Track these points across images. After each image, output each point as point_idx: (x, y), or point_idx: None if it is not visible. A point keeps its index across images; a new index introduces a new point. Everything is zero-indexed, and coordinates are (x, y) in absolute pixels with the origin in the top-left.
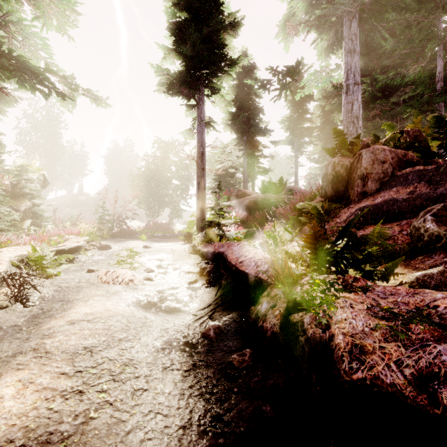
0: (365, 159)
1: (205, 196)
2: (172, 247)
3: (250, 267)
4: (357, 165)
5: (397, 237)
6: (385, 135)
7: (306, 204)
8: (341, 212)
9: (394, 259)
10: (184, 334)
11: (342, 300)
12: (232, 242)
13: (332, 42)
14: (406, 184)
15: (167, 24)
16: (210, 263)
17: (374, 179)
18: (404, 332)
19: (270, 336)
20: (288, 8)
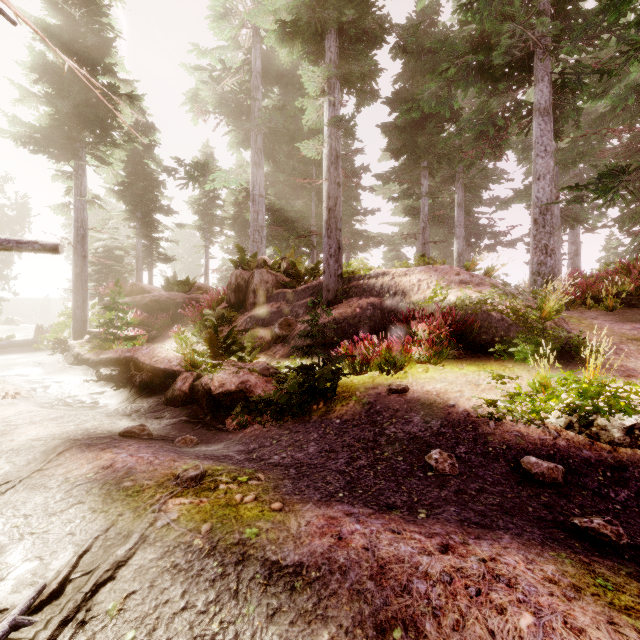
0: (256, 278)
1: (87, 291)
2: (33, 359)
3: (164, 364)
4: (252, 281)
5: (265, 337)
6: (288, 244)
7: (211, 312)
8: (239, 318)
9: (261, 350)
10: (116, 412)
11: (222, 370)
12: (140, 347)
13: (243, 139)
14: (278, 301)
15: (31, 64)
16: (115, 369)
17: (261, 294)
18: (239, 373)
19: (184, 395)
20: (196, 86)
